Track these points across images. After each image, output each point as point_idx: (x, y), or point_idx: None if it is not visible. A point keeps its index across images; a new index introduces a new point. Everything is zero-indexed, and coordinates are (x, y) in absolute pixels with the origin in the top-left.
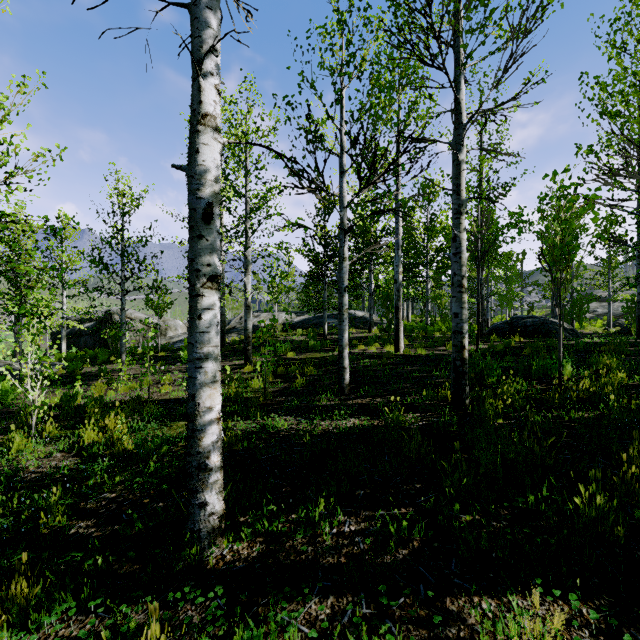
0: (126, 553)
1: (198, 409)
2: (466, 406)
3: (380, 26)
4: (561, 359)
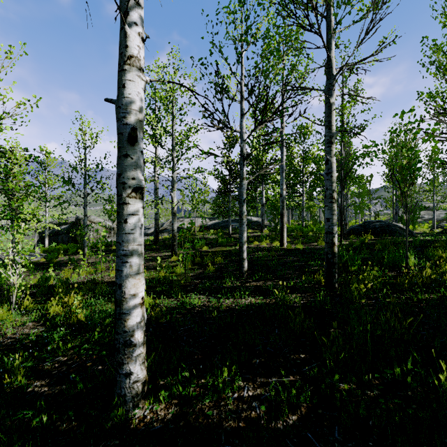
0: (68, 411)
1: (124, 296)
2: (336, 288)
3: (270, 5)
4: (408, 253)
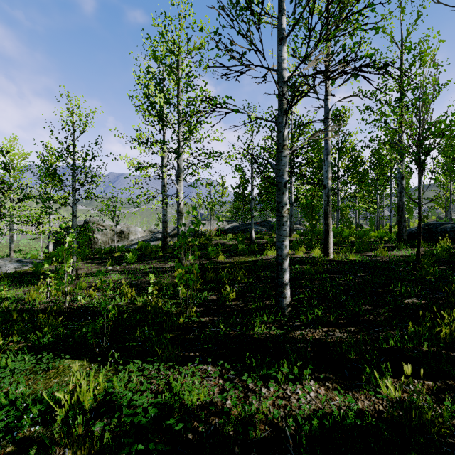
0: None
1: None
2: None
3: None
4: None
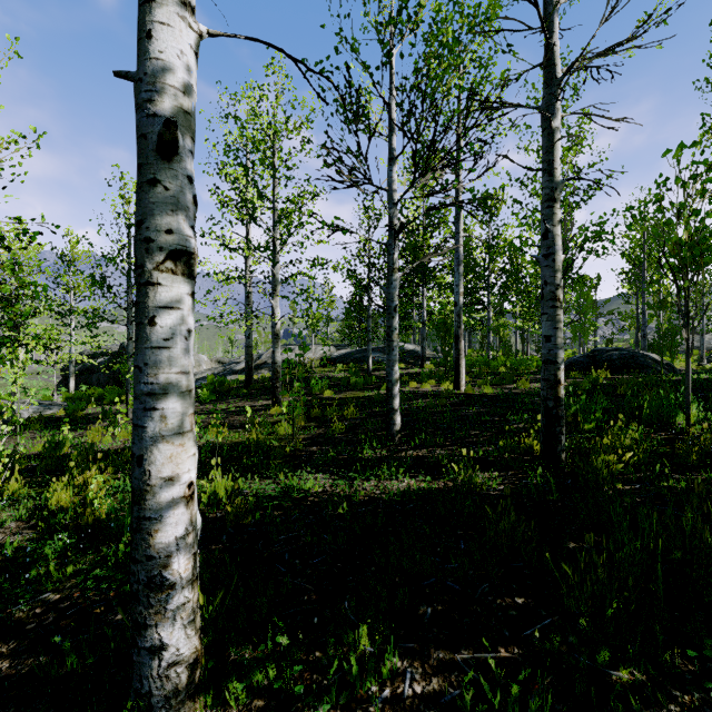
0: None
1: (149, 481)
2: (562, 462)
3: None
4: (690, 399)
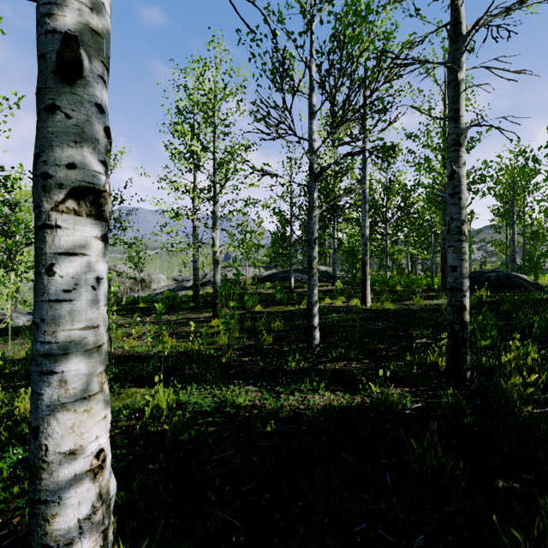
0: None
1: (46, 456)
2: (467, 380)
3: None
4: None
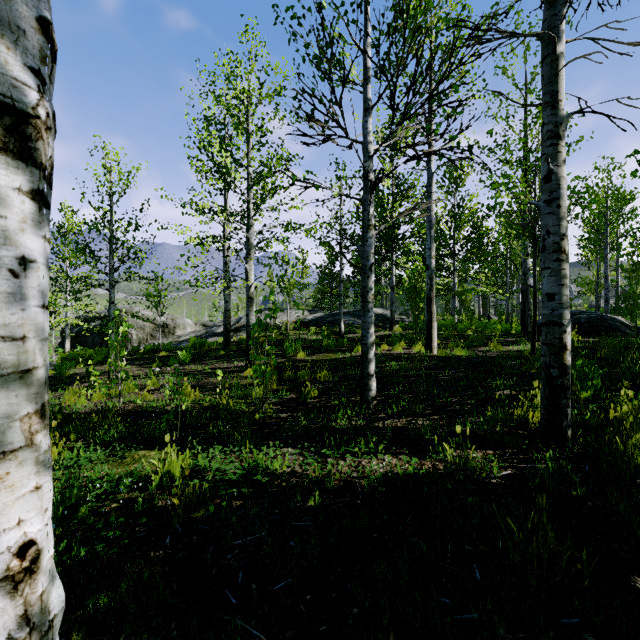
0: None
1: None
2: (568, 440)
3: None
4: None
